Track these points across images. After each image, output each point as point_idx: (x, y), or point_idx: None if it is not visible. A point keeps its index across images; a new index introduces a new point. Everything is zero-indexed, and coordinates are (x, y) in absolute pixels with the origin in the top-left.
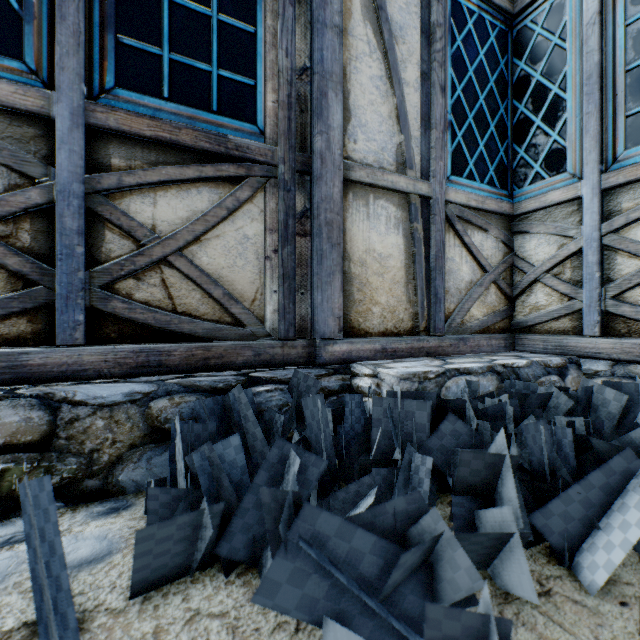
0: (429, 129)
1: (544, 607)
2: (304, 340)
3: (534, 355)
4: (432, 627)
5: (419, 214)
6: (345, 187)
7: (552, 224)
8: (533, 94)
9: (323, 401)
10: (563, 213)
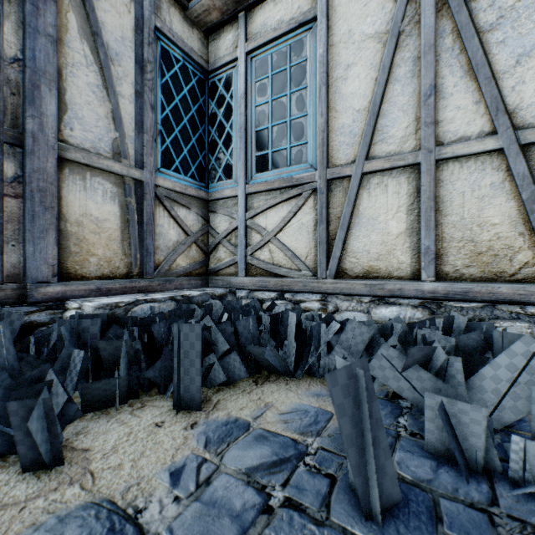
0: (143, 132)
1: (136, 412)
2: (14, 284)
3: (214, 289)
4: (14, 415)
5: (133, 192)
6: (61, 163)
7: (227, 209)
8: (219, 126)
9: (7, 326)
10: (232, 203)
